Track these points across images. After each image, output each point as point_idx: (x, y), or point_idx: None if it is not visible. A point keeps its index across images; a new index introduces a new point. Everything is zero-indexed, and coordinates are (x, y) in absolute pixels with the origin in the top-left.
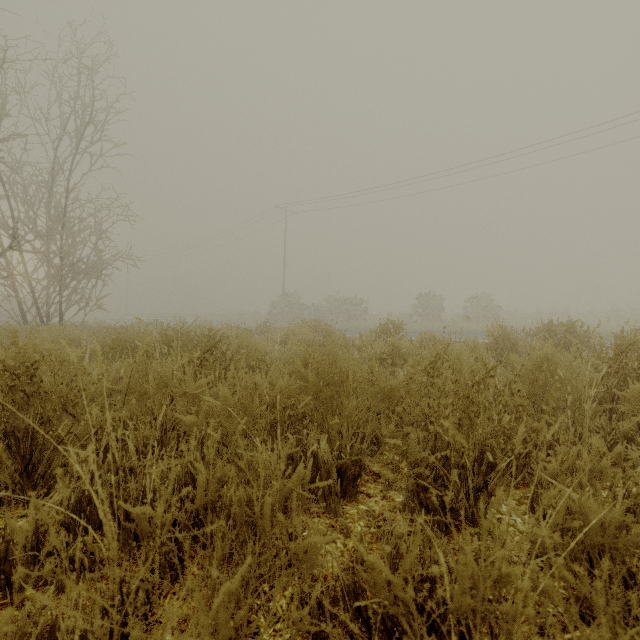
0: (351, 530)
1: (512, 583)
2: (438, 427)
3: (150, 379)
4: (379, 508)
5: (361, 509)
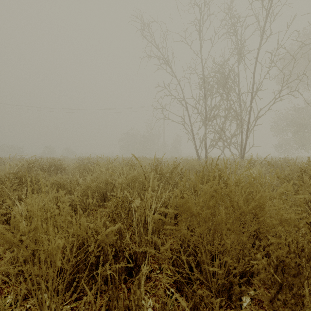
0: None
1: None
2: None
3: None
4: None
5: None
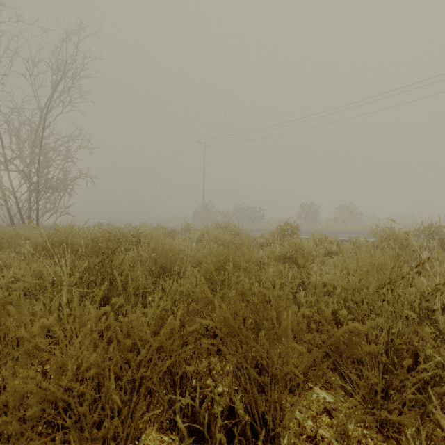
0: None
1: None
2: None
3: None
4: None
5: None
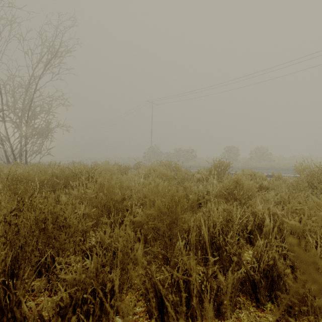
0: None
1: None
2: None
3: None
4: None
5: None
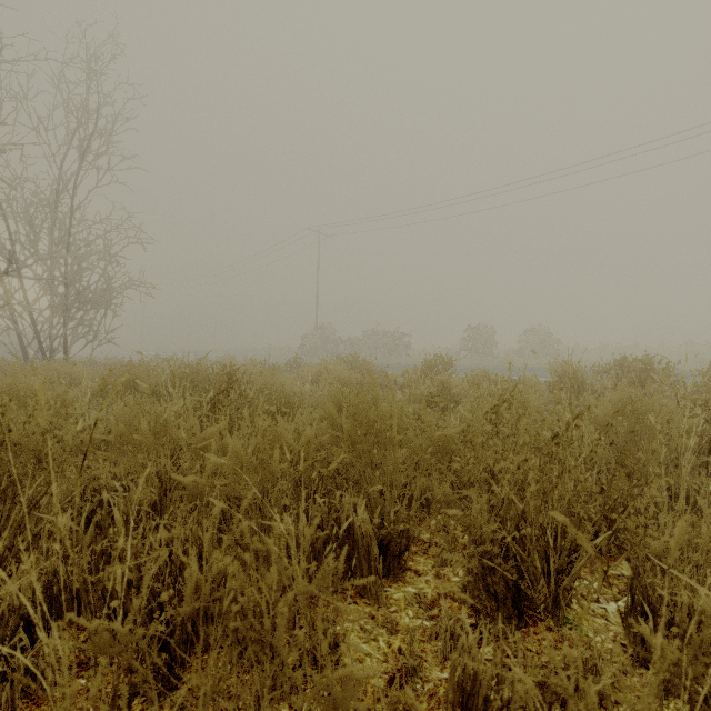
0: (397, 622)
1: (613, 704)
2: (510, 492)
3: (143, 428)
4: (431, 591)
5: (409, 594)
